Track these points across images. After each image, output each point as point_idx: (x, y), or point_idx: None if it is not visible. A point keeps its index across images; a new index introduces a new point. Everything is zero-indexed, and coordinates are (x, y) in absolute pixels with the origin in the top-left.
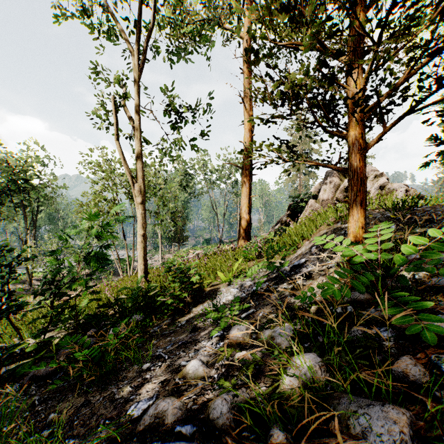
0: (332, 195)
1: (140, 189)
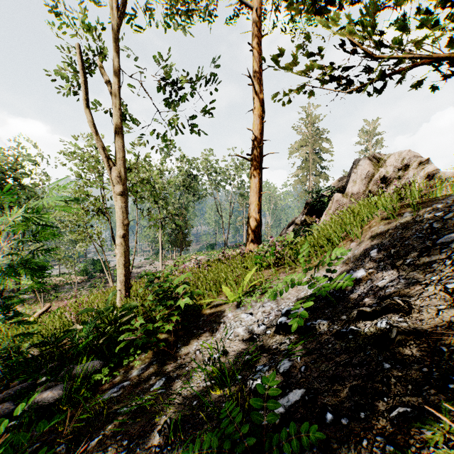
0: (364, 187)
1: (119, 175)
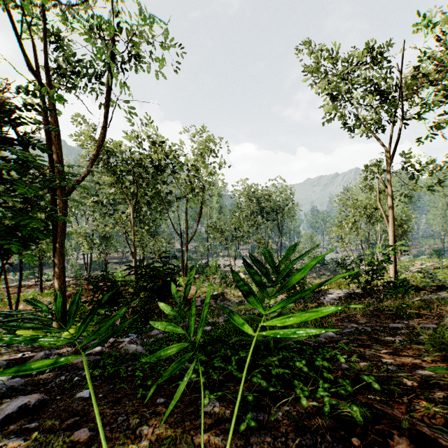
0: None
1: (392, 225)
